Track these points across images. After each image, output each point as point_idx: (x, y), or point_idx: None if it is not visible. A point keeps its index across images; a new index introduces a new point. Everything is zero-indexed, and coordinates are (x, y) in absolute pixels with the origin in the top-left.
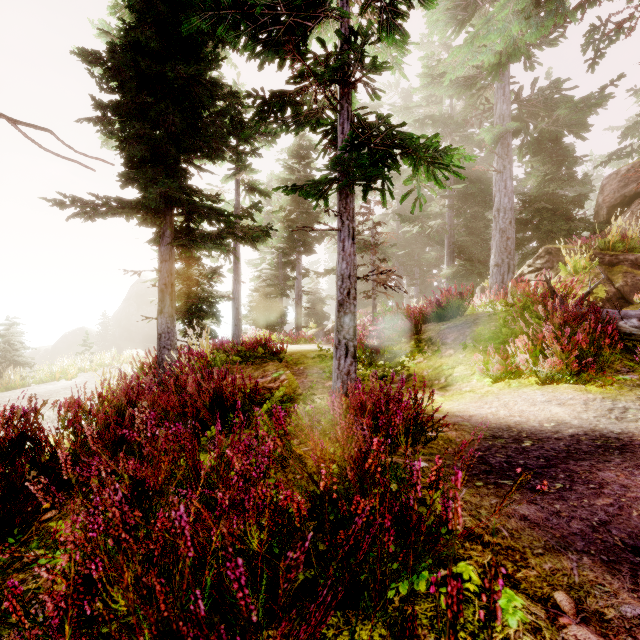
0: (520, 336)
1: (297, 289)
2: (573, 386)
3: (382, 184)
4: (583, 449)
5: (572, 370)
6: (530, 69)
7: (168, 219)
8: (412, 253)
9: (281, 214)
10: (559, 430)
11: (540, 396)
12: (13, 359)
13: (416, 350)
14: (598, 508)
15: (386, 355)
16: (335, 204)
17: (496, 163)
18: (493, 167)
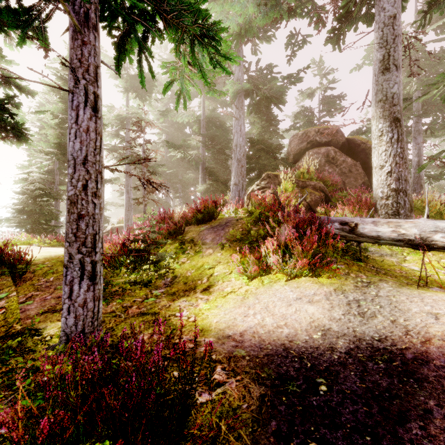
0: (268, 238)
1: None
2: (309, 279)
3: (140, 55)
4: (381, 383)
5: (311, 267)
6: (255, 54)
7: None
8: (177, 174)
9: (54, 121)
10: (332, 343)
11: (291, 293)
12: None
13: (180, 251)
14: None
15: (152, 258)
16: (113, 124)
17: (235, 112)
18: (233, 114)
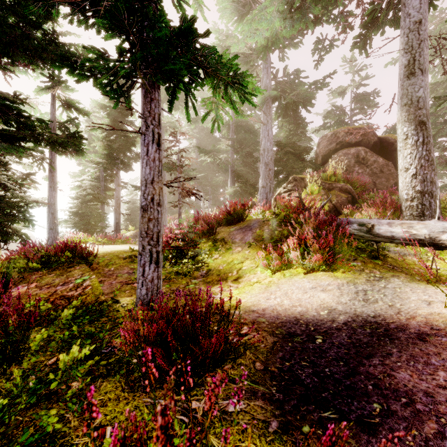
0: (290, 237)
1: (116, 198)
2: (326, 273)
3: (187, 98)
4: (362, 340)
5: (327, 262)
6: (282, 60)
7: None
8: (207, 177)
9: (101, 135)
10: (334, 318)
11: (308, 284)
12: None
13: (213, 248)
14: (436, 446)
15: (189, 254)
16: None
17: (263, 118)
18: (261, 120)
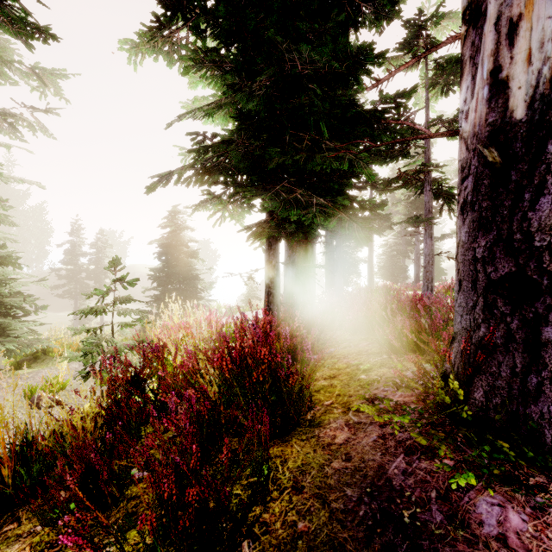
0: None
1: (415, 252)
2: None
3: (448, 209)
4: None
5: None
6: None
7: (339, 226)
8: None
9: (403, 197)
10: None
11: None
12: (254, 295)
13: None
14: None
15: None
16: (452, 179)
17: None
18: None
